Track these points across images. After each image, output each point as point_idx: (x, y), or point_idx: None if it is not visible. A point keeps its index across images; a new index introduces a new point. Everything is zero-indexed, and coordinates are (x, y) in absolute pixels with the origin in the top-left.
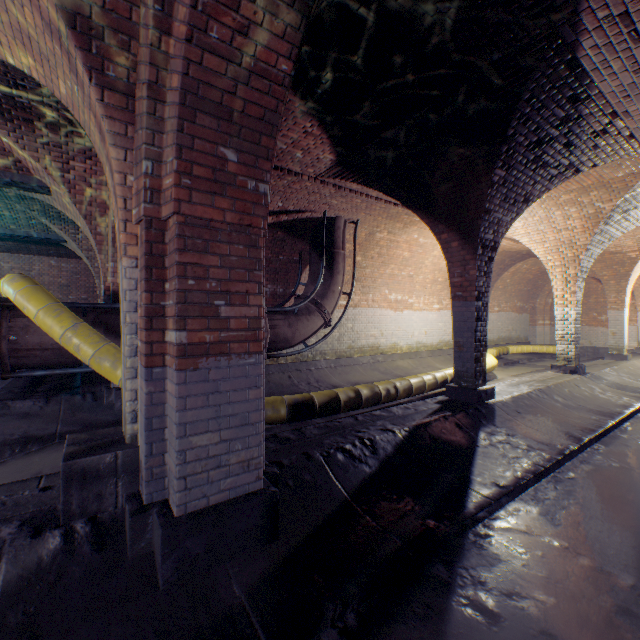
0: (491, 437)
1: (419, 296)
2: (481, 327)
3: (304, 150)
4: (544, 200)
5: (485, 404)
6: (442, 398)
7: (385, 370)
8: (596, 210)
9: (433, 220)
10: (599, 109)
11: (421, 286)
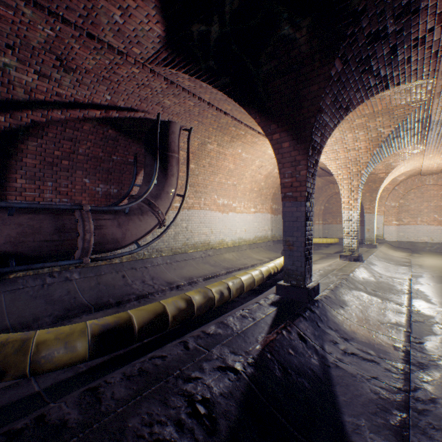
0: (335, 347)
1: (241, 201)
2: (309, 226)
3: (123, 9)
4: (342, 123)
5: (316, 302)
6: (274, 297)
7: (215, 263)
8: (378, 134)
9: (266, 119)
10: (436, 4)
11: (242, 193)
